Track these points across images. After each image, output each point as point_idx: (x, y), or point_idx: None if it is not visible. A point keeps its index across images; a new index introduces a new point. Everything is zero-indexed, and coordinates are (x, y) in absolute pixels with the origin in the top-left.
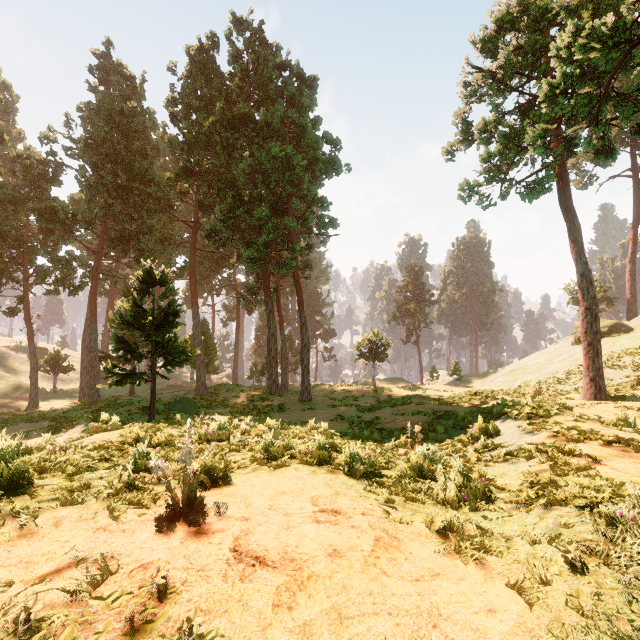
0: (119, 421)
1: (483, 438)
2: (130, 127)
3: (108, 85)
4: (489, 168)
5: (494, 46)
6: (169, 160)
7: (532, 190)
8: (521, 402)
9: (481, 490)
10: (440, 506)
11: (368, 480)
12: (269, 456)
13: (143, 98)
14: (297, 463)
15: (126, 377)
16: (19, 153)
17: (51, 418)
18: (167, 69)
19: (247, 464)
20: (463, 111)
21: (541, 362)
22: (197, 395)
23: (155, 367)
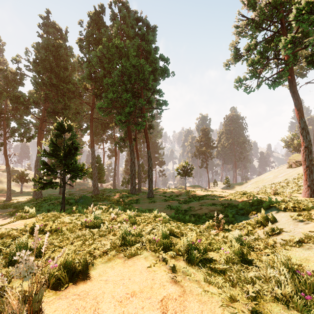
0: (47, 209)
1: (271, 225)
2: (58, 54)
3: (48, 34)
4: (252, 69)
5: (254, 2)
6: (80, 74)
7: (275, 82)
8: (285, 200)
9: (311, 285)
10: (279, 303)
11: (203, 266)
12: (125, 244)
13: (66, 40)
14: (146, 251)
15: (46, 184)
16: (1, 68)
17: (14, 207)
18: (78, 23)
19: (108, 251)
20: (235, 42)
21: (271, 177)
22: (93, 194)
23: (65, 179)
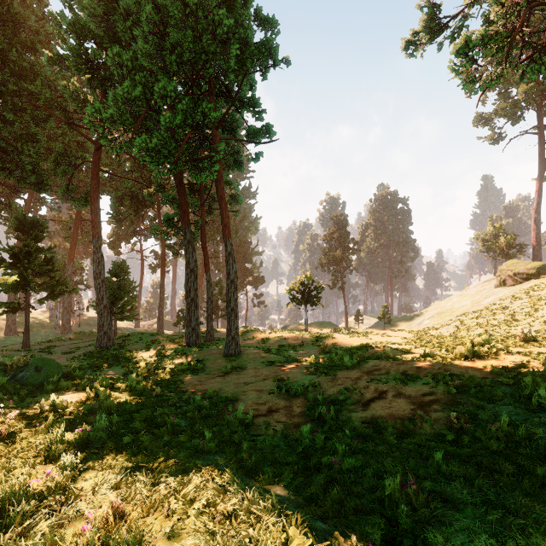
0: None
1: None
2: (8, 8)
3: None
4: (501, 14)
5: None
6: (87, 91)
7: None
8: None
9: None
10: None
11: None
12: None
13: (43, 0)
14: None
15: None
16: None
17: None
18: None
19: None
20: None
21: (468, 304)
22: (98, 348)
23: None
